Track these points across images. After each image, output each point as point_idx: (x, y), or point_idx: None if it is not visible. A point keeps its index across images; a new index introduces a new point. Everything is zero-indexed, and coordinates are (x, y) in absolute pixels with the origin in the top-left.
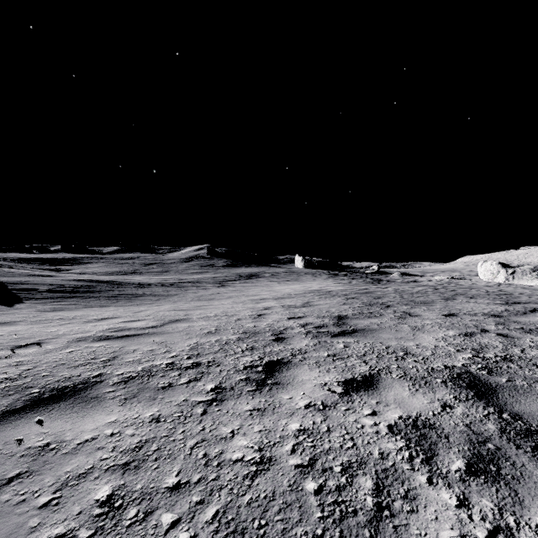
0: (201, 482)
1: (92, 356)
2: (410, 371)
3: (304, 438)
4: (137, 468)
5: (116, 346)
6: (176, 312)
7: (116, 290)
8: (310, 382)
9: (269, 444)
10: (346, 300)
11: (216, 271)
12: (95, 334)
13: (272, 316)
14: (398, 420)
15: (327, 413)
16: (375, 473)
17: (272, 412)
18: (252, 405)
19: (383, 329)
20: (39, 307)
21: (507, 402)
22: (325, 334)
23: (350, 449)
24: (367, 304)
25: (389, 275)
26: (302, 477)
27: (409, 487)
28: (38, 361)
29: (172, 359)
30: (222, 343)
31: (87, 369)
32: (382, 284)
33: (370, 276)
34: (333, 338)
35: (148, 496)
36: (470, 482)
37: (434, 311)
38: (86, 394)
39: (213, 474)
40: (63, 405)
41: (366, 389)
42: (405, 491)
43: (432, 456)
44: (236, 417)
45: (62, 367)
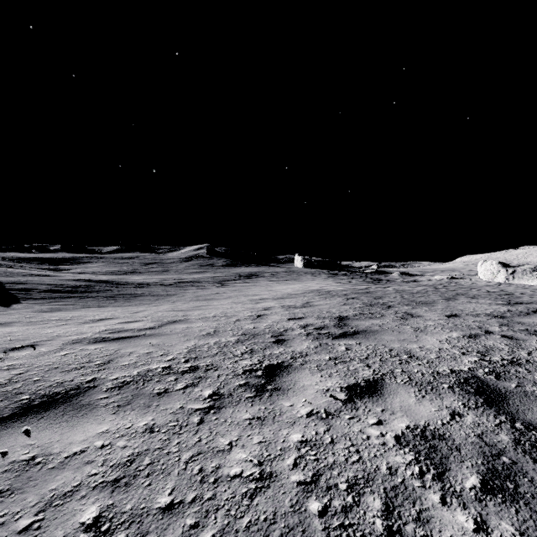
0: (196, 501)
1: (87, 360)
2: (415, 376)
3: (307, 450)
4: (127, 485)
5: (112, 349)
6: (175, 312)
7: (115, 290)
8: (312, 387)
9: (269, 457)
10: (347, 300)
11: (215, 271)
12: (91, 336)
13: (272, 317)
14: (405, 430)
15: (330, 422)
16: (383, 491)
17: (273, 421)
18: (251, 413)
19: (385, 331)
20: (36, 307)
21: (518, 409)
22: (326, 335)
23: (355, 463)
24: (368, 305)
25: (389, 274)
26: (305, 495)
27: (421, 508)
28: (30, 364)
29: (169, 362)
30: (220, 345)
31: (80, 373)
32: (382, 284)
33: (369, 275)
34: (334, 340)
35: (138, 518)
36: (486, 501)
37: (435, 312)
38: (77, 401)
39: (209, 492)
40: (53, 413)
41: (371, 395)
42: (417, 512)
43: (444, 471)
44: (234, 426)
45: (55, 371)
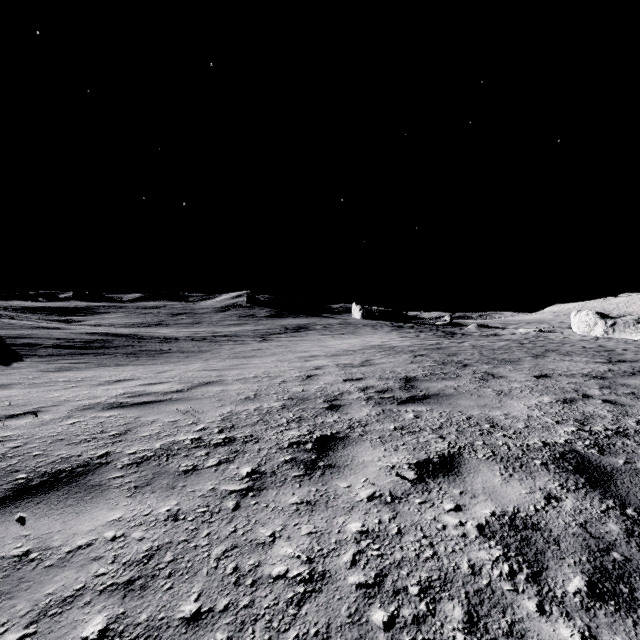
0: (229, 609)
1: (99, 430)
2: (500, 450)
3: (368, 544)
4: (143, 589)
5: (130, 416)
6: (208, 372)
7: (136, 345)
8: (373, 464)
9: (321, 552)
10: (414, 358)
11: (257, 323)
12: (106, 401)
13: (325, 378)
14: (490, 518)
15: (397, 507)
16: (465, 597)
17: (325, 506)
18: (299, 496)
19: (462, 395)
20: (41, 366)
21: (629, 492)
22: (390, 400)
23: (429, 560)
24: (440, 363)
25: (464, 327)
26: (366, 602)
27: (514, 619)
28: (30, 435)
29: (199, 433)
30: (262, 412)
31: (90, 446)
32: (457, 338)
33: (441, 328)
34: (400, 405)
35: (155, 632)
36: (596, 610)
37: (522, 371)
38: (85, 481)
39: (246, 598)
40: (54, 496)
41: (446, 474)
42: (508, 624)
43: (540, 570)
44: (278, 513)
45: (60, 444)
